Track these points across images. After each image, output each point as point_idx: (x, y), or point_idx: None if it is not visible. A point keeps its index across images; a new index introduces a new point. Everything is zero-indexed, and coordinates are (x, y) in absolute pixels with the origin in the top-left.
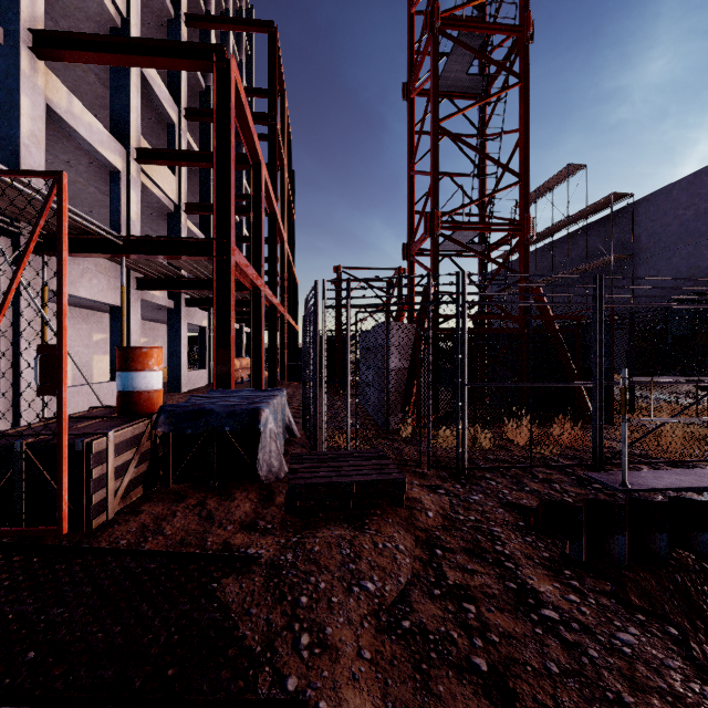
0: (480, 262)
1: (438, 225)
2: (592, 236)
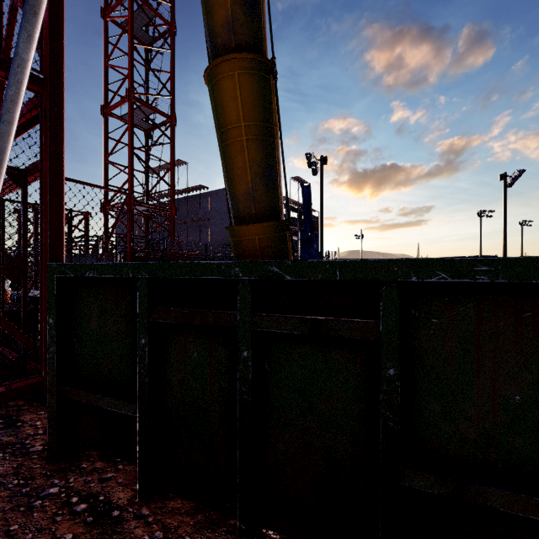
0: (146, 220)
1: (134, 203)
2: (190, 203)
